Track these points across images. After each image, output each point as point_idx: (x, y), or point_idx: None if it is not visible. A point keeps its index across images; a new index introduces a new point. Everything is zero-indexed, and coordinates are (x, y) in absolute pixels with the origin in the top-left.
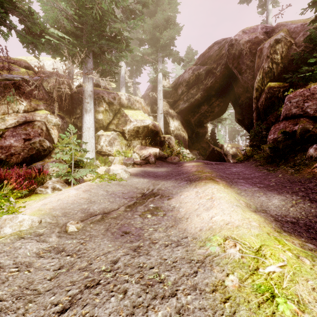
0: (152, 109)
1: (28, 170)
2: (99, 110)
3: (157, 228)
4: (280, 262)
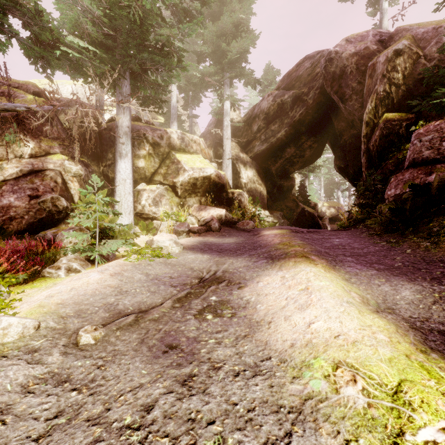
0: (215, 152)
1: (31, 243)
2: (139, 154)
3: (222, 339)
4: (440, 419)
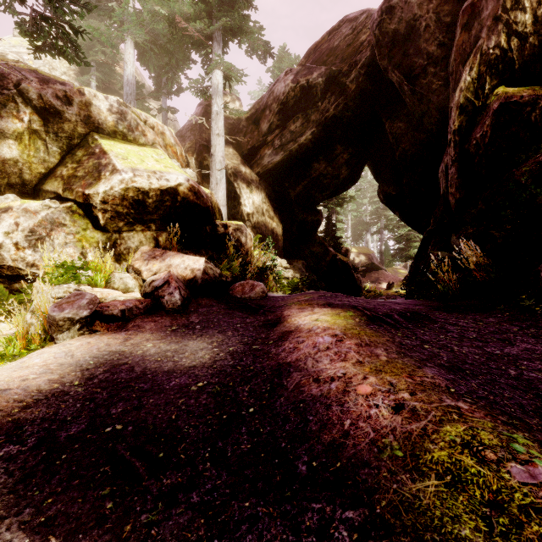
0: (200, 161)
1: None
2: (2, 128)
3: None
4: None
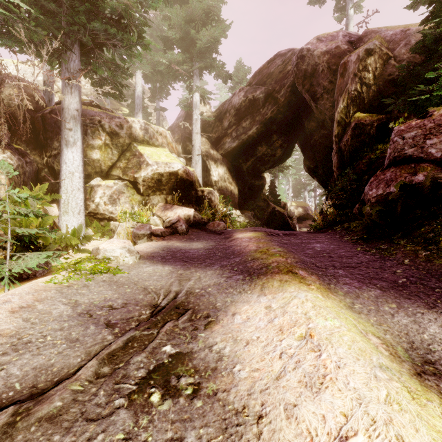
0: (184, 148)
1: None
2: (93, 144)
3: None
4: None
